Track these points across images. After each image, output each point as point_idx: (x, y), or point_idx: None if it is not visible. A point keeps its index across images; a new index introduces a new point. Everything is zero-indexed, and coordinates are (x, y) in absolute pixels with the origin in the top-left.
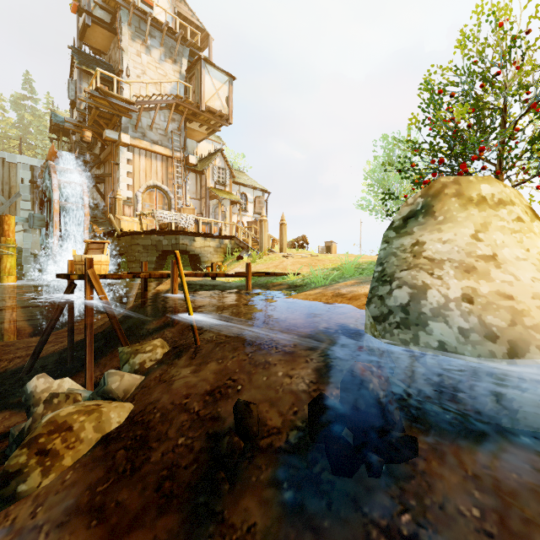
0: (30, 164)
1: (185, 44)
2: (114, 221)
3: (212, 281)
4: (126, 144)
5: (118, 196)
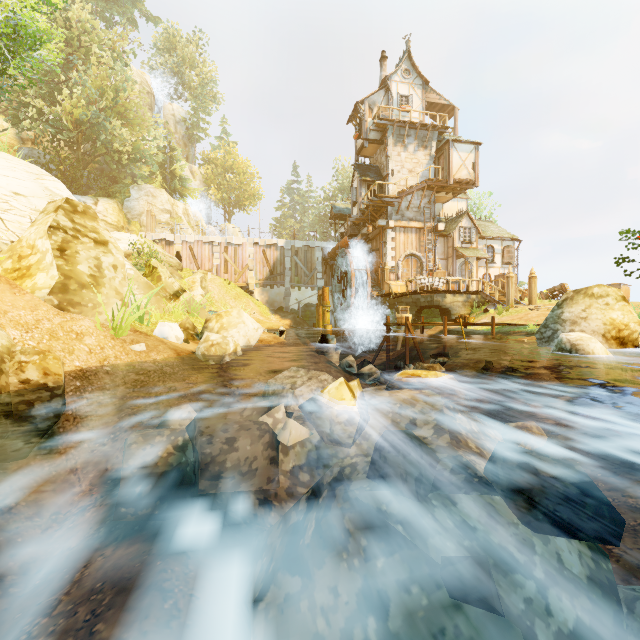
0: (322, 247)
1: (434, 129)
2: (391, 288)
3: (464, 329)
4: (392, 227)
5: (386, 266)
